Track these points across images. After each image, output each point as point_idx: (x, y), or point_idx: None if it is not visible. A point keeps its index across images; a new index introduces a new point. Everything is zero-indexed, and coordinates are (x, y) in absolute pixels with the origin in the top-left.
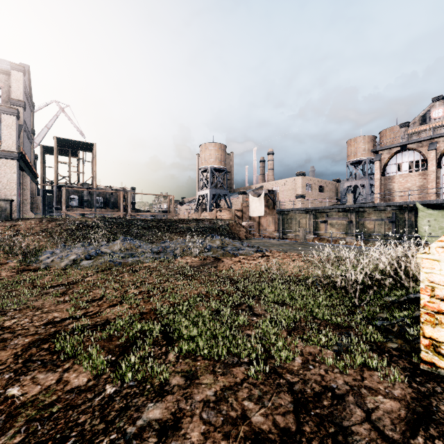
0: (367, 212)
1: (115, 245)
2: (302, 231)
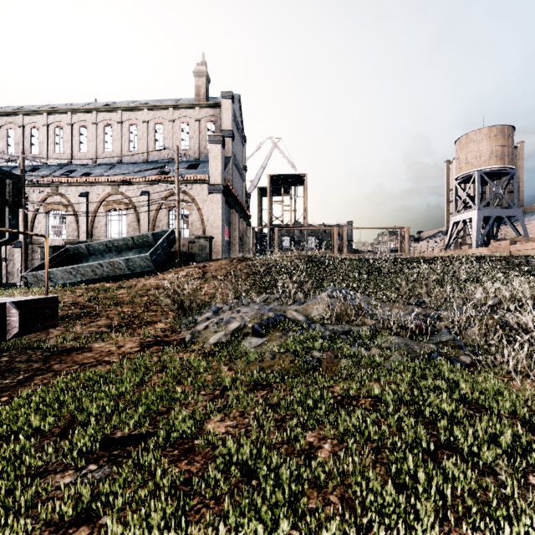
0: None
1: (314, 306)
2: None
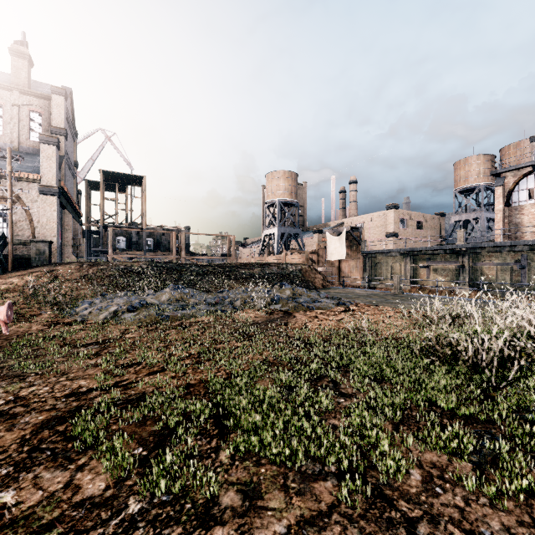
0: (485, 254)
1: (163, 295)
2: (397, 278)
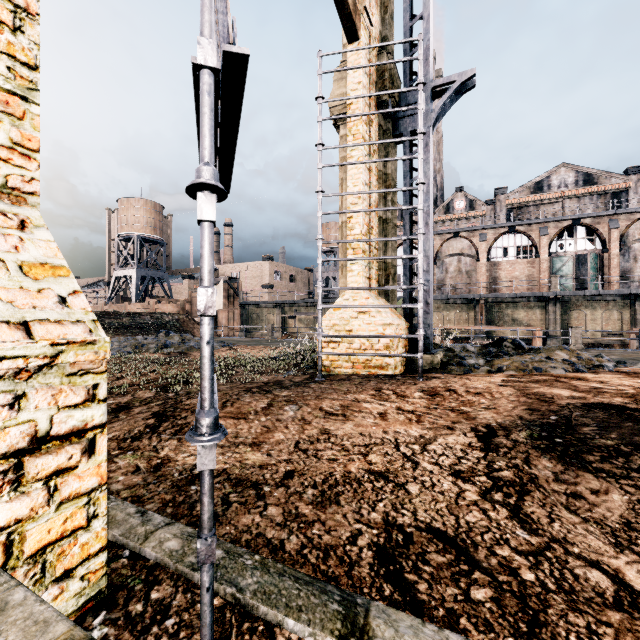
0: None
1: None
2: (270, 327)
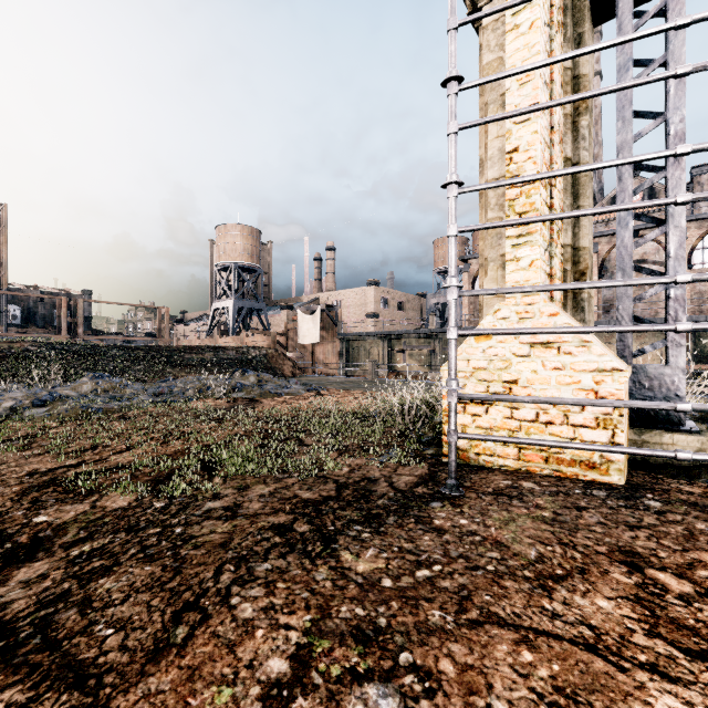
0: None
1: (83, 385)
2: (372, 363)
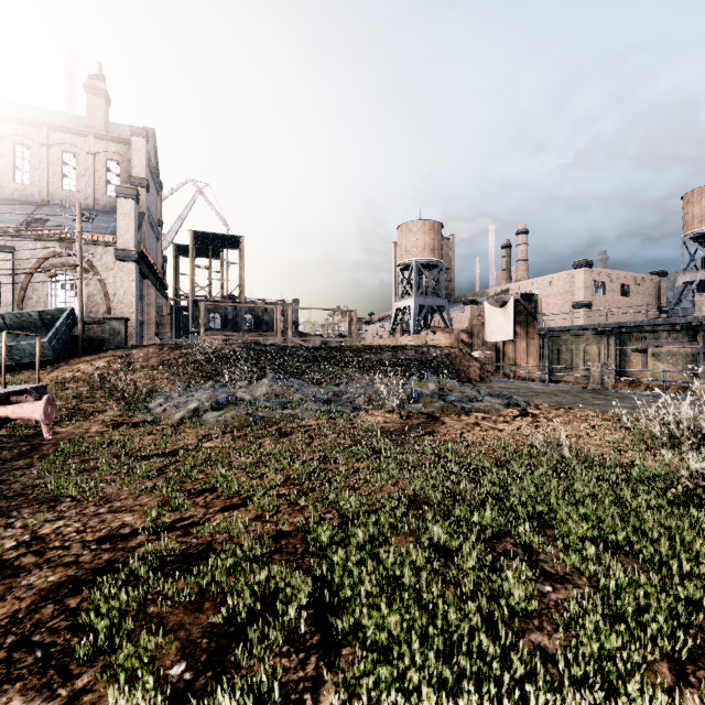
0: None
1: (258, 388)
2: (597, 368)
